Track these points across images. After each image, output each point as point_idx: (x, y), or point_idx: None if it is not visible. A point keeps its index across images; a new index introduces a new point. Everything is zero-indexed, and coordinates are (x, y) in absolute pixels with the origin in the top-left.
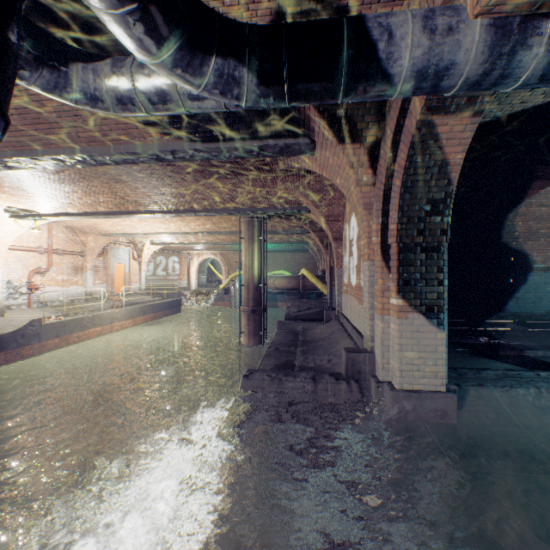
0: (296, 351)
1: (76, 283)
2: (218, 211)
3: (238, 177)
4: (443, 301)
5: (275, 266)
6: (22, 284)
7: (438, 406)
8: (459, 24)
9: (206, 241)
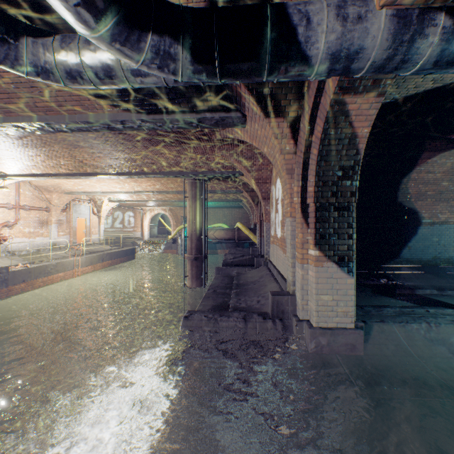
0: (230, 293)
1: (42, 234)
2: (165, 174)
3: (182, 145)
4: (352, 252)
5: (215, 220)
6: None
7: (348, 341)
8: (367, 13)
9: (157, 198)
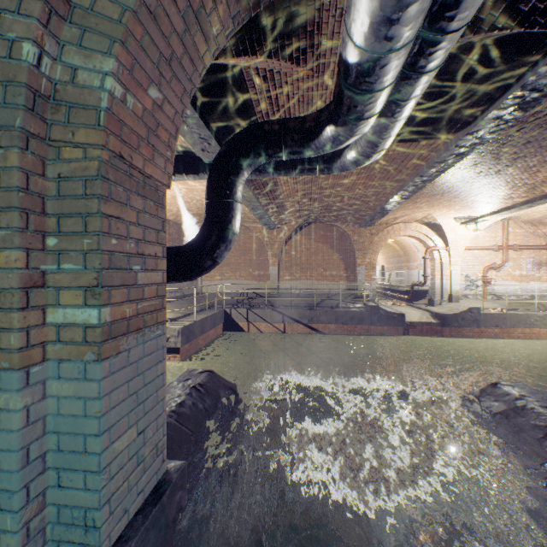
0: None
1: (537, 278)
2: None
3: None
4: None
5: None
6: (477, 278)
7: None
8: None
9: None
